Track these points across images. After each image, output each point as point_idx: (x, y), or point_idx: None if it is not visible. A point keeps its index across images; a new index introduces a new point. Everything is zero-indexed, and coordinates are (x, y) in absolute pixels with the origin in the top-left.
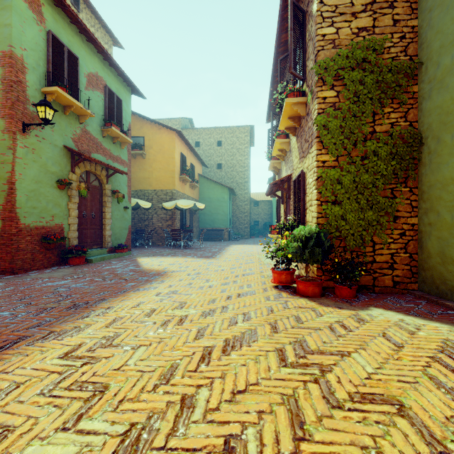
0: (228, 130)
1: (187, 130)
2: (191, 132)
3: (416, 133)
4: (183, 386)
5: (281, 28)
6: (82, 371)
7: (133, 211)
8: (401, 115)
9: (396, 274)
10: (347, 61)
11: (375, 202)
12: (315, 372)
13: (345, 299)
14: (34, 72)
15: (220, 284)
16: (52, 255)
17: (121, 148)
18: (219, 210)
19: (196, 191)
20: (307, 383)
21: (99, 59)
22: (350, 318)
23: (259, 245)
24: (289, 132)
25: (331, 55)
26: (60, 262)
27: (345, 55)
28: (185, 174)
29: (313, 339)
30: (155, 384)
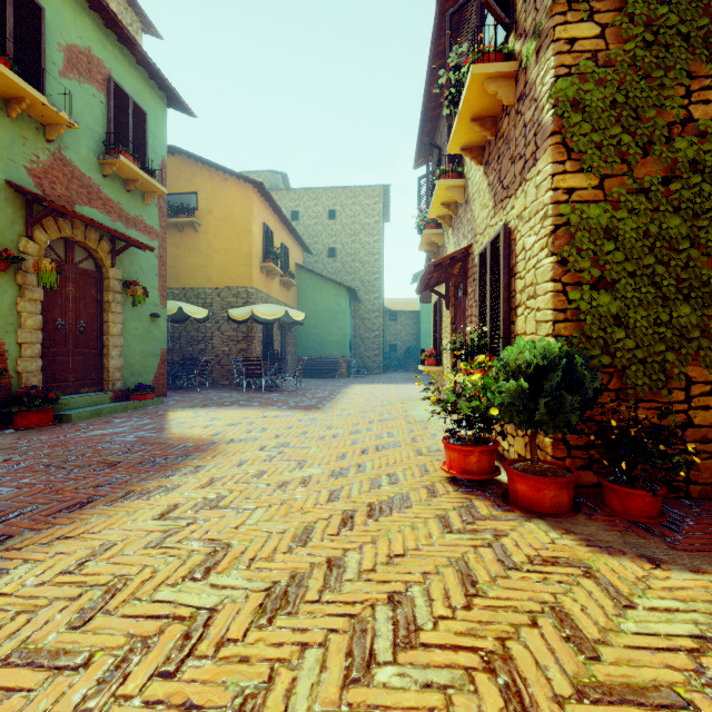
0: (347, 193)
1: (278, 191)
2: (284, 195)
3: None
4: None
5: None
6: None
7: (177, 326)
8: None
9: None
10: None
11: (697, 283)
12: None
13: (638, 523)
14: None
15: (327, 473)
16: None
17: (145, 203)
18: (331, 325)
19: (293, 294)
20: None
21: (95, 24)
22: None
23: (400, 385)
24: (468, 156)
25: None
26: None
27: None
28: (271, 261)
29: None
30: None
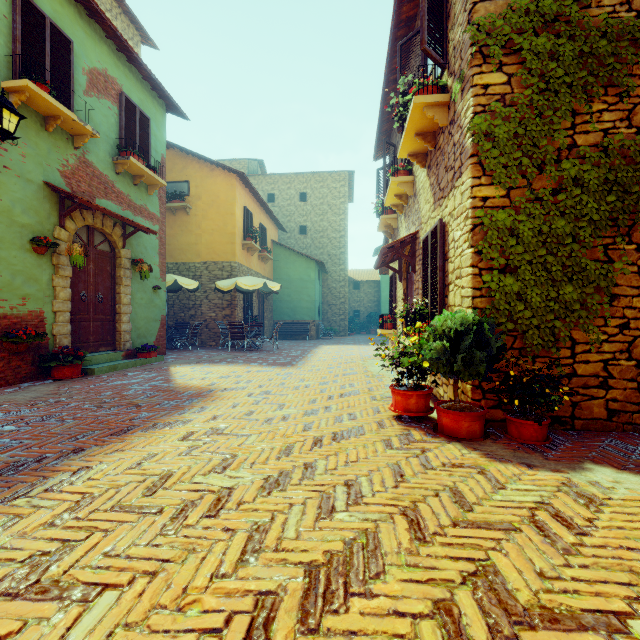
0: (316, 178)
1: (256, 176)
2: (261, 180)
3: None
4: None
5: None
6: None
7: (171, 295)
8: (621, 117)
9: (613, 396)
10: (528, 18)
11: (578, 269)
12: None
13: (529, 445)
14: None
15: (302, 412)
16: (23, 363)
17: (148, 194)
18: (303, 294)
19: (269, 266)
20: None
21: (110, 50)
22: (562, 492)
23: (362, 346)
24: (415, 161)
25: (498, 11)
26: (38, 375)
27: (523, 8)
28: (251, 239)
29: (511, 564)
30: None
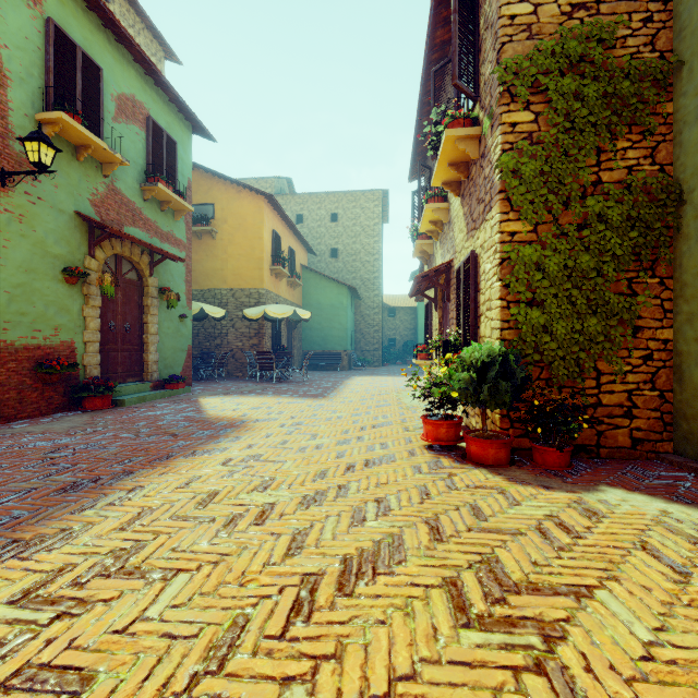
0: (348, 197)
1: (284, 196)
2: (289, 199)
3: (671, 182)
4: (252, 682)
5: (435, 18)
6: (48, 636)
7: (196, 323)
8: (645, 154)
9: (637, 425)
10: (554, 60)
11: (602, 302)
12: (532, 642)
13: (551, 470)
14: (22, 85)
15: (334, 442)
16: (55, 394)
17: (175, 220)
18: (334, 321)
19: (298, 292)
20: (521, 674)
21: (138, 73)
22: (571, 508)
23: (397, 377)
24: (448, 190)
25: (525, 51)
26: (69, 406)
27: (549, 50)
28: (280, 265)
29: (512, 556)
30: (194, 674)
